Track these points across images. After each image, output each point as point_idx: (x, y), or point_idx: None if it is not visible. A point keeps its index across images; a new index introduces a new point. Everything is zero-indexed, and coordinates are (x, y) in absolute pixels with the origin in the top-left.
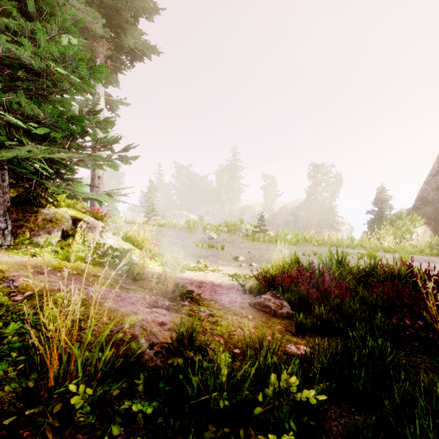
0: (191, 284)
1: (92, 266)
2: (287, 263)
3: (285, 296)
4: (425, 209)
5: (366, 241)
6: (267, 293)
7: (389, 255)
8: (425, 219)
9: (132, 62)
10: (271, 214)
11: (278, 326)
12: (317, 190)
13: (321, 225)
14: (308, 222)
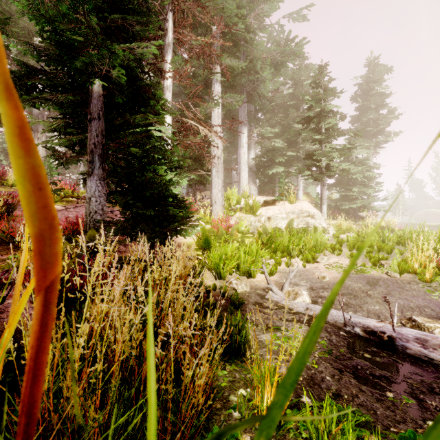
0: None
1: None
2: None
3: None
4: None
5: None
6: None
7: None
8: None
9: (386, 142)
10: None
11: None
12: None
13: None
14: None
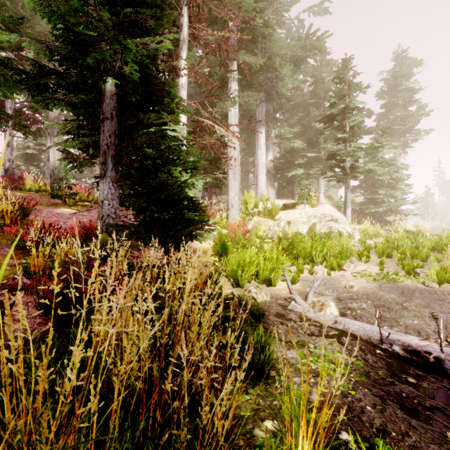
0: None
1: None
2: None
3: None
4: None
5: None
6: None
7: None
8: None
9: (415, 141)
10: None
11: None
12: None
13: None
14: None
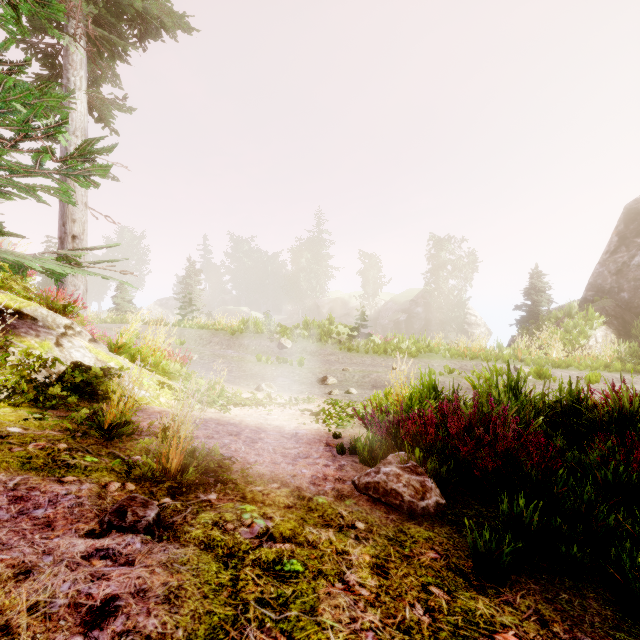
0: (237, 437)
1: (10, 409)
2: (417, 391)
3: (429, 467)
4: (603, 302)
5: (524, 351)
6: (388, 459)
7: (563, 372)
8: (604, 316)
9: (142, 39)
10: (373, 311)
11: (427, 554)
12: (440, 275)
13: (446, 327)
14: (427, 323)
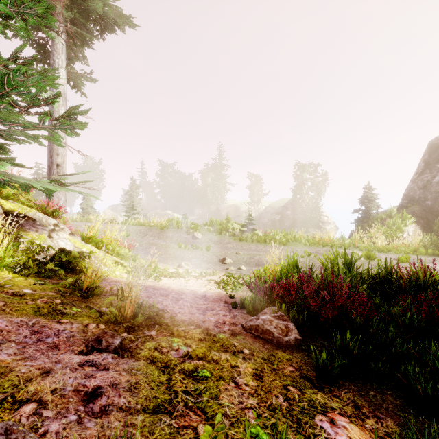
0: (167, 297)
1: (23, 278)
2: (284, 268)
3: (291, 316)
4: (413, 207)
5: (359, 241)
6: (265, 311)
7: (385, 255)
8: (414, 217)
9: (102, 33)
10: (257, 213)
11: (287, 368)
12: (303, 189)
13: (307, 224)
14: (294, 221)
